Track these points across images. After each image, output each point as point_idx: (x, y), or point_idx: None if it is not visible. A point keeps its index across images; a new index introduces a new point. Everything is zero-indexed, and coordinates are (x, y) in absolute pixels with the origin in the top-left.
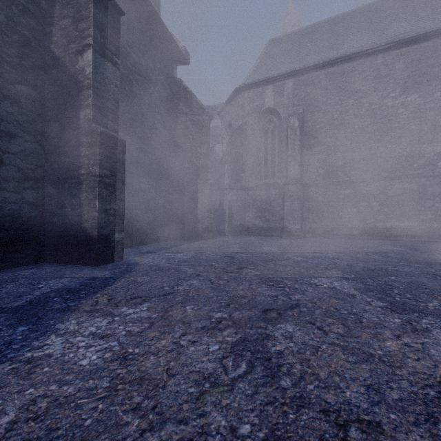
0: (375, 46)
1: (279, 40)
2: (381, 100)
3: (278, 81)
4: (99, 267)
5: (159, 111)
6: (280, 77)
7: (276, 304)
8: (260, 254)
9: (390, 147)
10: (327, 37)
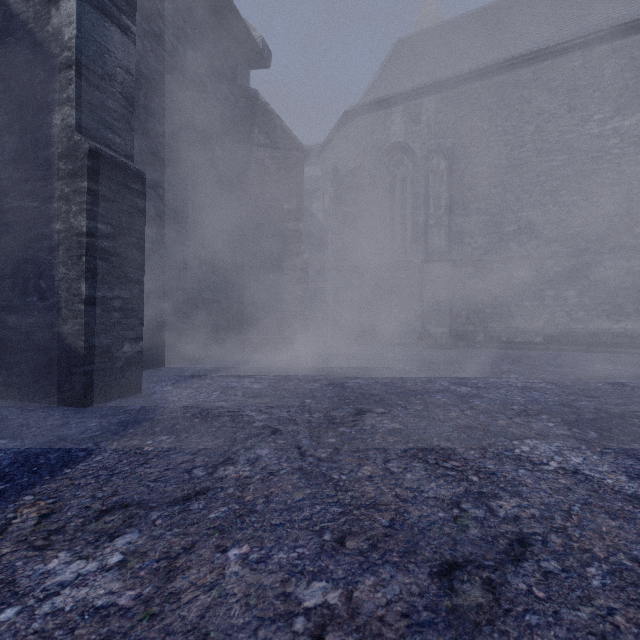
0: (570, 38)
1: (412, 40)
2: (580, 126)
3: (411, 100)
4: (86, 410)
5: (220, 140)
6: (416, 93)
7: (466, 537)
8: (390, 380)
9: (595, 201)
10: (489, 31)
